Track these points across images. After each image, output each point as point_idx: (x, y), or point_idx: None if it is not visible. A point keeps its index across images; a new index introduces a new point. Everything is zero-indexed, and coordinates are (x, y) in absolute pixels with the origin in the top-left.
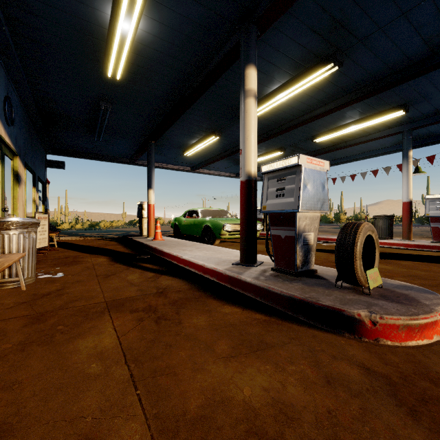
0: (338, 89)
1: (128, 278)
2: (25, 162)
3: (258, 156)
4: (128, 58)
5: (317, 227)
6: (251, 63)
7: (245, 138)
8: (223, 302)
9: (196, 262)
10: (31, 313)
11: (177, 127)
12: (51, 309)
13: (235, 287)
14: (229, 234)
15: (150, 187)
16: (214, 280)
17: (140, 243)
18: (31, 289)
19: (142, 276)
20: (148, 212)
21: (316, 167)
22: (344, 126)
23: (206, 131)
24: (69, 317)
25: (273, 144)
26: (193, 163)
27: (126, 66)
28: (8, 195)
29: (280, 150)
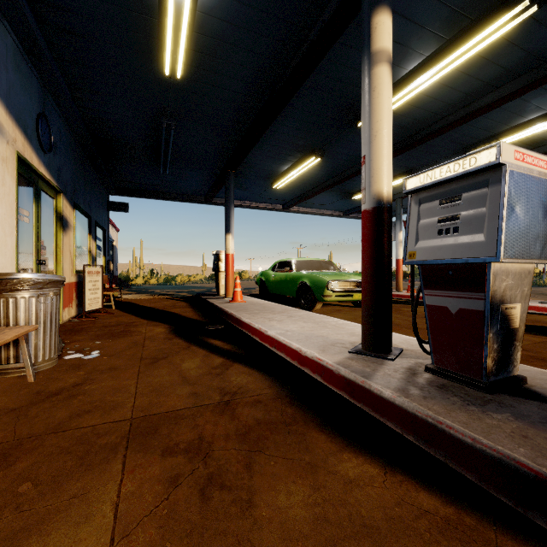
0: (525, 57)
1: (182, 367)
2: (74, 202)
3: None
4: (190, 43)
5: (527, 292)
6: (383, 4)
7: (372, 135)
8: (339, 440)
9: (288, 344)
10: (5, 437)
11: (262, 148)
12: (39, 431)
13: (358, 402)
14: (335, 296)
15: (228, 231)
16: (318, 379)
17: (214, 305)
18: (40, 381)
19: (205, 362)
20: (226, 264)
21: (532, 170)
22: (524, 126)
23: (303, 151)
24: (55, 456)
25: (399, 165)
26: (285, 199)
27: (189, 56)
28: (48, 243)
29: (411, 172)
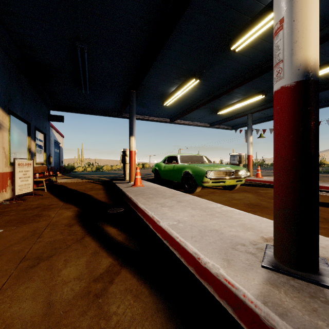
0: None
1: (59, 277)
2: (9, 109)
3: (236, 103)
4: None
5: None
6: None
7: None
8: None
9: (183, 244)
10: None
11: (156, 72)
12: None
13: None
14: (212, 182)
15: (131, 134)
16: (228, 310)
17: (119, 189)
18: None
19: (89, 267)
20: (130, 158)
21: None
22: None
23: (186, 75)
24: None
25: (254, 87)
26: (172, 114)
27: None
28: None
29: (262, 93)
